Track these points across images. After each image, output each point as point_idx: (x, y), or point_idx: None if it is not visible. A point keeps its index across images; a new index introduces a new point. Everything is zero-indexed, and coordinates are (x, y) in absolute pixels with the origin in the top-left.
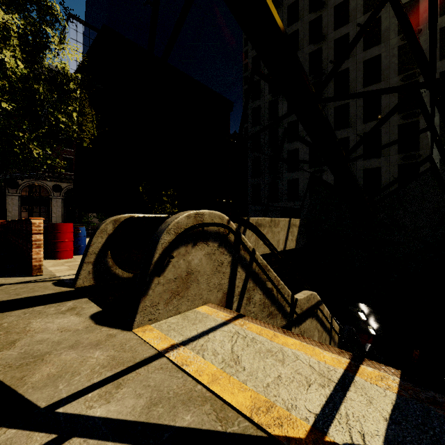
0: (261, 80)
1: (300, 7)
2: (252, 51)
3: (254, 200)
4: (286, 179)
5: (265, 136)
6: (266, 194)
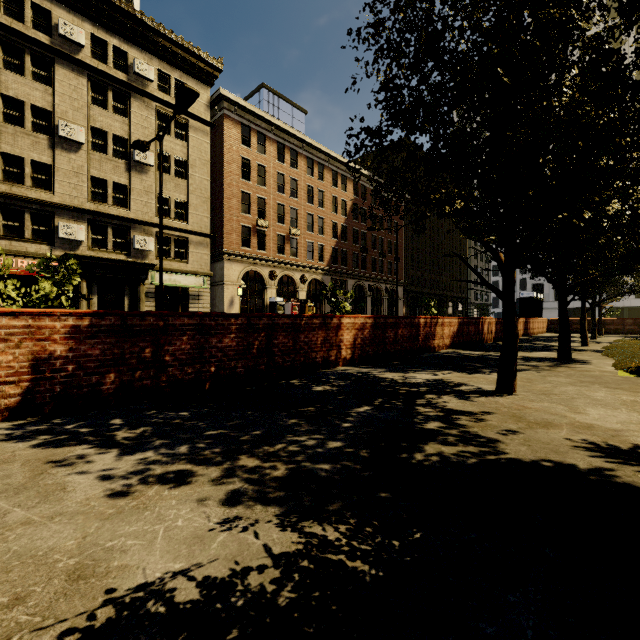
0: None
1: None
2: None
3: None
4: None
5: None
6: (551, 293)
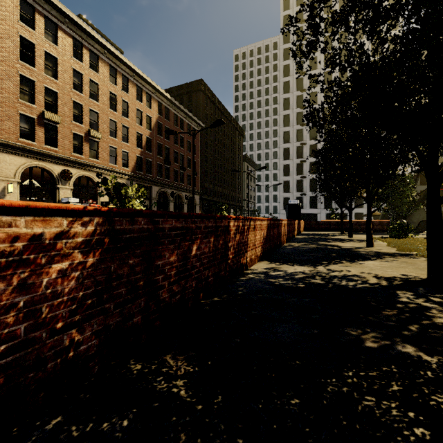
0: (291, 132)
1: (318, 97)
2: (284, 111)
3: (284, 207)
4: (308, 196)
5: (294, 168)
6: None
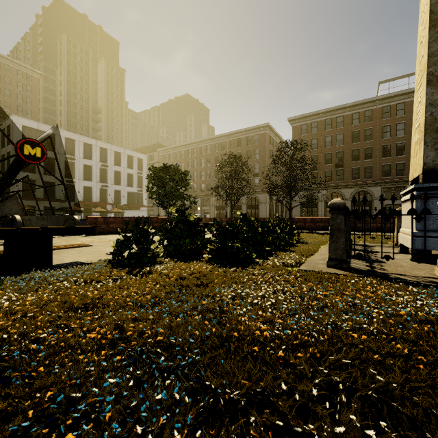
0: None
1: None
2: None
3: None
4: None
5: None
6: None
